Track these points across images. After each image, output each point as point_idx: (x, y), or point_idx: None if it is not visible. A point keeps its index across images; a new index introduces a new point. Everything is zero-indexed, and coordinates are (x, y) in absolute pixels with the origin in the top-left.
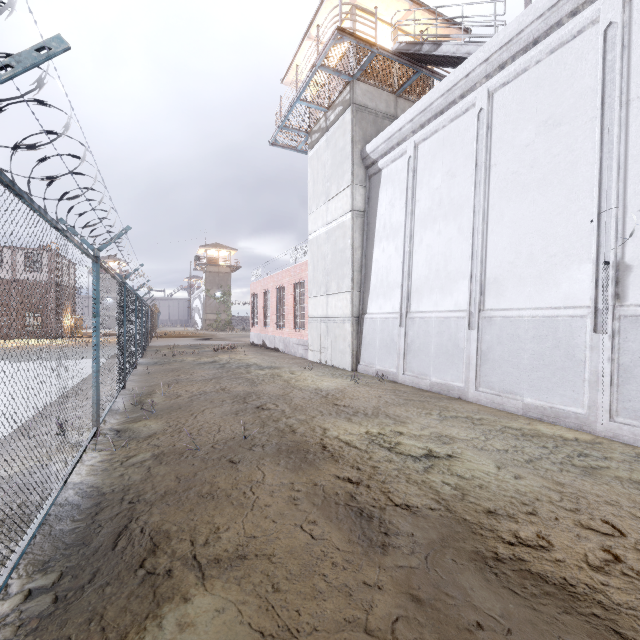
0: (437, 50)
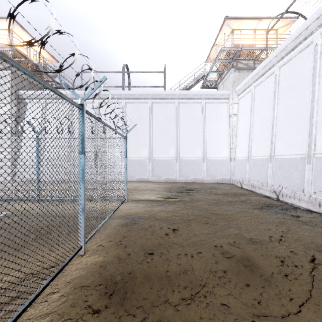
0: (55, 78)
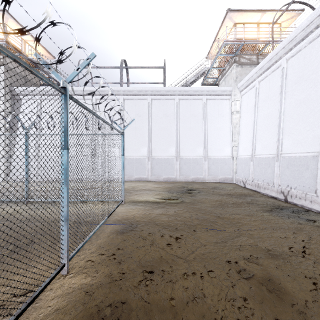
0: (50, 74)
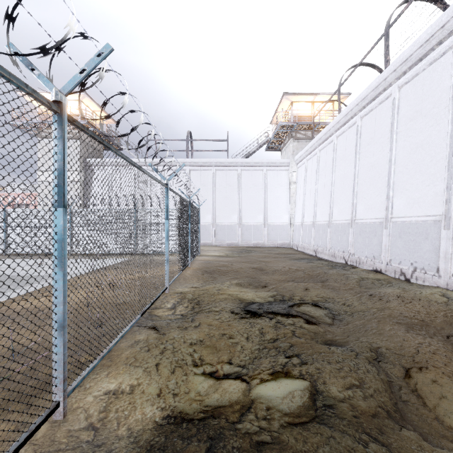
0: (121, 146)
